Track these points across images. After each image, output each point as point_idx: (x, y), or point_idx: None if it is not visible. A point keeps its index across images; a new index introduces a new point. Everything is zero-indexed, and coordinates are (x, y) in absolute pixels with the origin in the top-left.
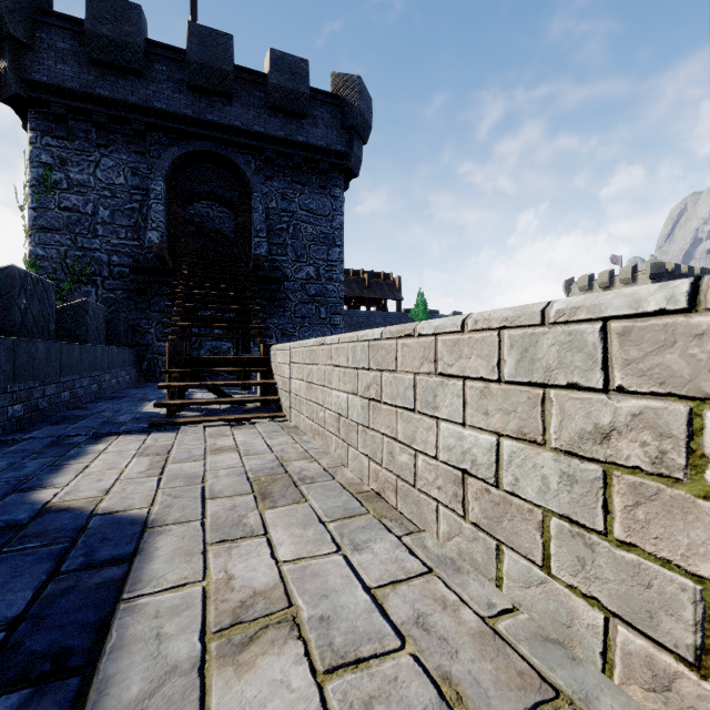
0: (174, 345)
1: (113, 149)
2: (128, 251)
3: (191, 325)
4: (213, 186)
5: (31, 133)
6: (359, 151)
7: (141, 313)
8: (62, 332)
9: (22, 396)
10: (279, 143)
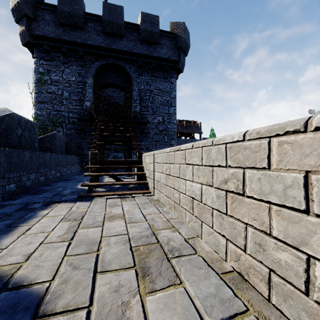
0: (93, 153)
1: (70, 64)
2: (76, 111)
3: (102, 143)
4: (114, 80)
5: (35, 59)
6: (184, 59)
7: (82, 140)
8: (44, 148)
9: (15, 180)
10: (145, 57)
